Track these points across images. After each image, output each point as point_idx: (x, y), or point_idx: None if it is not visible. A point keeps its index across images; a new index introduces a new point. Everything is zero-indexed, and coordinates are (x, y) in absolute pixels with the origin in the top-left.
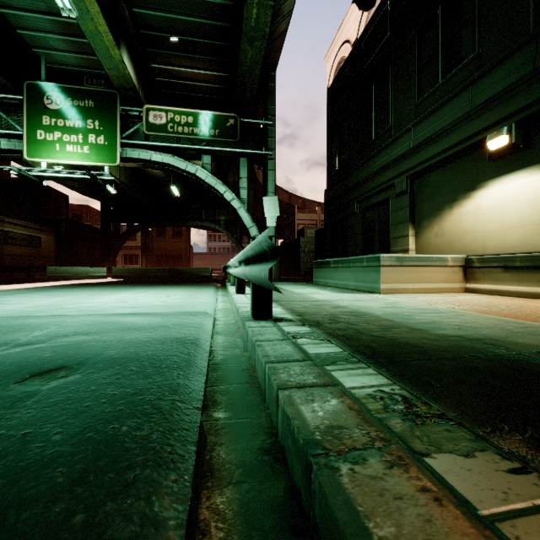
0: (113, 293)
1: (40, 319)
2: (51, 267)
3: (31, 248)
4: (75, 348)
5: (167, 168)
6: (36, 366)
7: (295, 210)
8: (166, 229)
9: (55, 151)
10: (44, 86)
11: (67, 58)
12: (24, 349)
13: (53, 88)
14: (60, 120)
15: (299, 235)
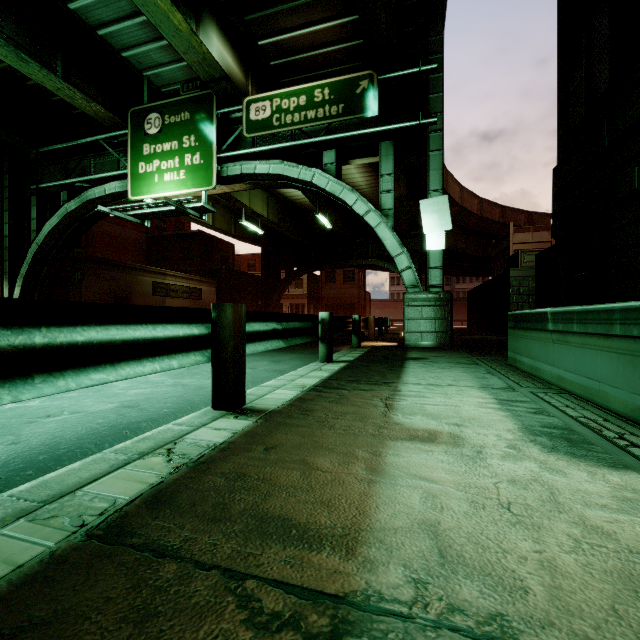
0: None
1: None
2: None
3: (192, 300)
4: None
5: (279, 182)
6: None
7: (510, 229)
8: (336, 274)
9: (154, 184)
10: (145, 110)
11: (175, 73)
12: None
13: (152, 109)
14: (158, 145)
15: (509, 267)
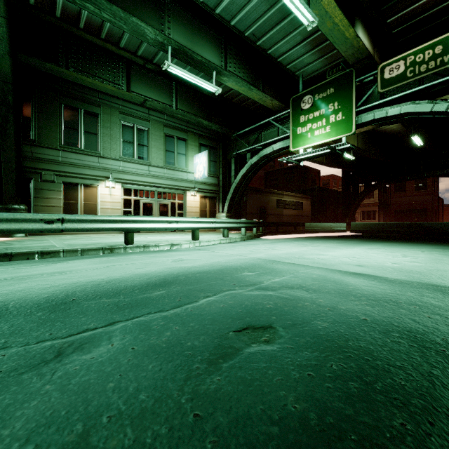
0: (346, 247)
1: (284, 265)
2: (307, 223)
3: (297, 210)
4: (291, 304)
5: (405, 118)
6: (256, 317)
7: None
8: (406, 184)
9: (307, 139)
10: (301, 95)
11: (315, 66)
12: (260, 294)
13: (306, 93)
14: (310, 114)
15: None
